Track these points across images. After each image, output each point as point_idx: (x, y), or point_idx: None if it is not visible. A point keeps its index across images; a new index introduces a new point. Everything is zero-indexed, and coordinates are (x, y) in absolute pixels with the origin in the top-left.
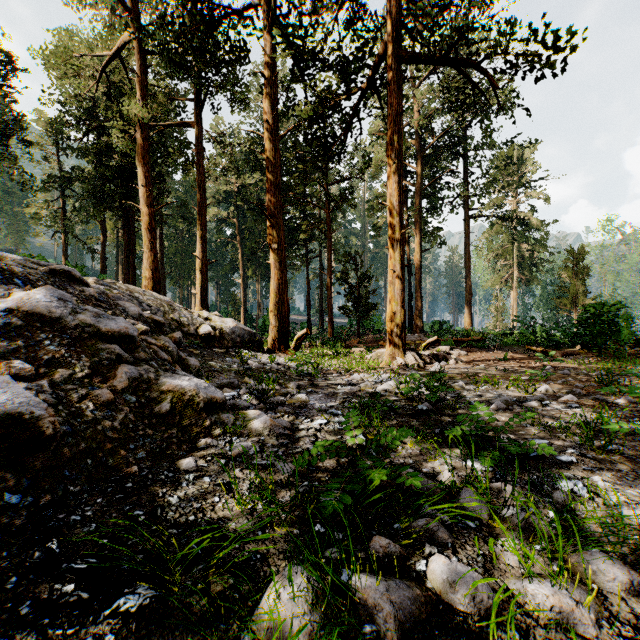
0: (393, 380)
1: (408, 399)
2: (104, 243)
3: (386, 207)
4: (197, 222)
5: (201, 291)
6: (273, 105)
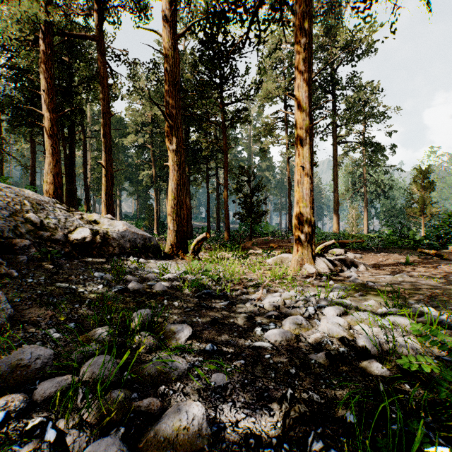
0: (333, 309)
1: (408, 375)
2: (33, 159)
3: (270, 135)
4: (102, 132)
5: (107, 197)
6: (171, 2)
